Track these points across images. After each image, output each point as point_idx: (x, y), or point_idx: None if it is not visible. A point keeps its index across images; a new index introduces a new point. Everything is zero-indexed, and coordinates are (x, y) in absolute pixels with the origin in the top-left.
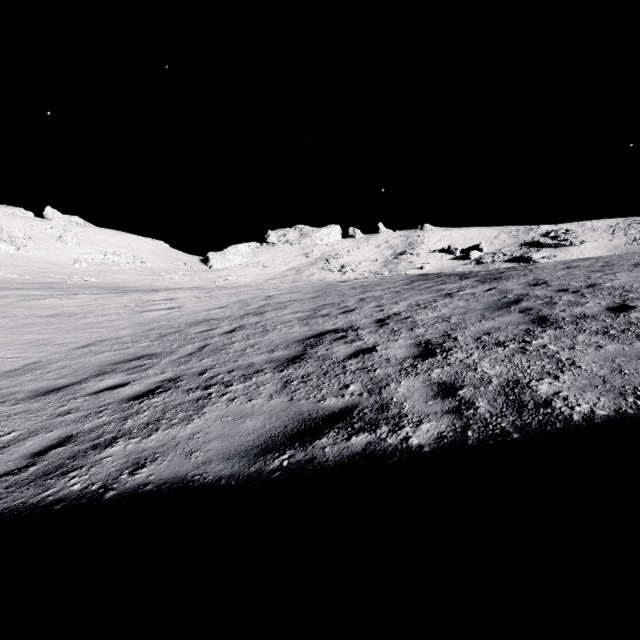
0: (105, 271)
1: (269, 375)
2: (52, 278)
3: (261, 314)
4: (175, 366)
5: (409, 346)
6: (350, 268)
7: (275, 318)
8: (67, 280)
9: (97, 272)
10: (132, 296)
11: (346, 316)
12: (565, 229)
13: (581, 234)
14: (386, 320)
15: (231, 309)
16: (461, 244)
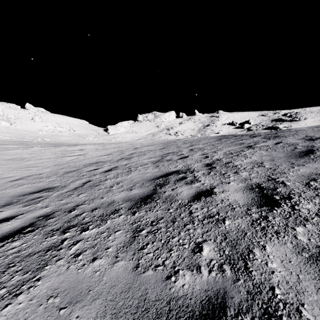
0: (54, 135)
1: (122, 218)
2: (27, 139)
3: (129, 159)
4: (59, 200)
5: (244, 190)
6: (180, 133)
7: (137, 161)
8: (34, 140)
9: (50, 136)
10: (61, 148)
11: (183, 161)
12: (295, 112)
13: (304, 114)
14: (213, 164)
15: (113, 155)
16: (239, 120)
